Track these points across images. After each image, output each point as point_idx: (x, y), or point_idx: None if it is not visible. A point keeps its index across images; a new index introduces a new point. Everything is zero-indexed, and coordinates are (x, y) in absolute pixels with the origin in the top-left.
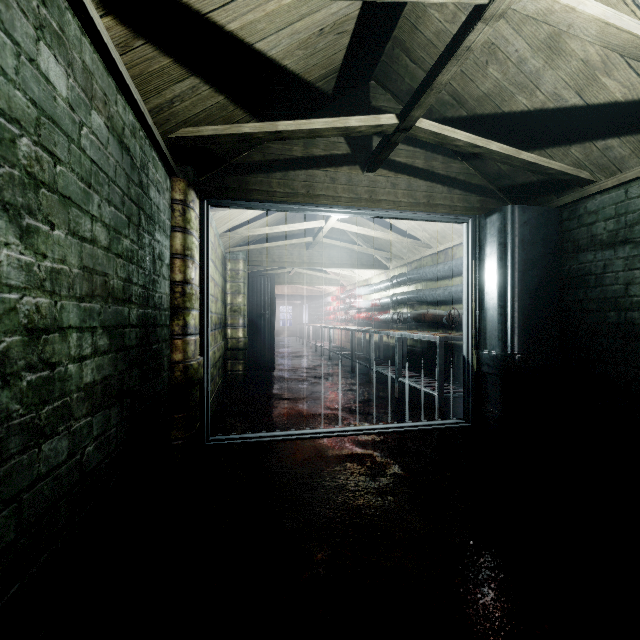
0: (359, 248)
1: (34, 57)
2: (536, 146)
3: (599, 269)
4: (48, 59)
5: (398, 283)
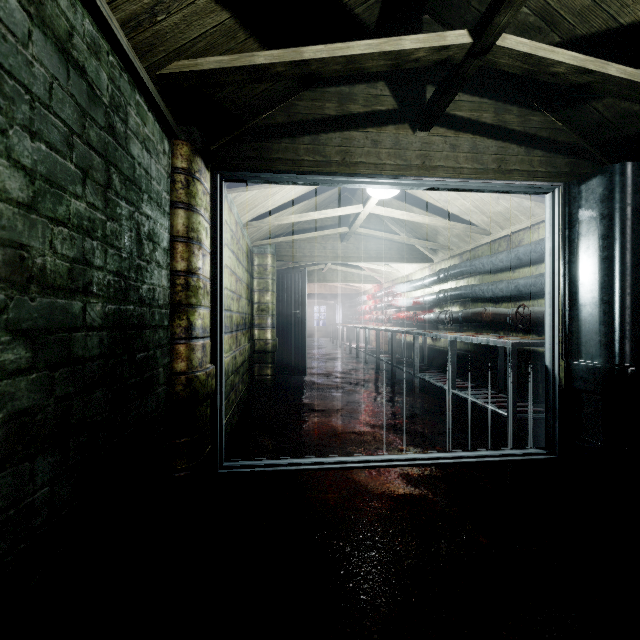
0: (401, 238)
1: None
2: None
3: None
4: None
5: (446, 277)
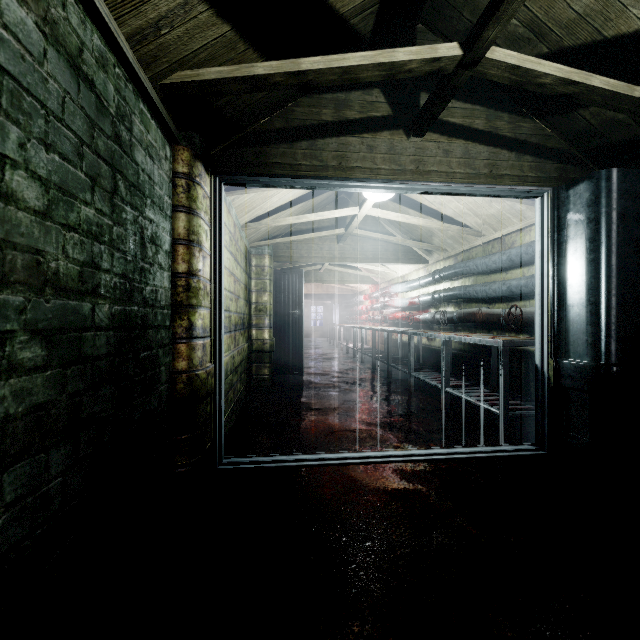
0: (396, 239)
1: None
2: None
3: None
4: None
5: (441, 278)
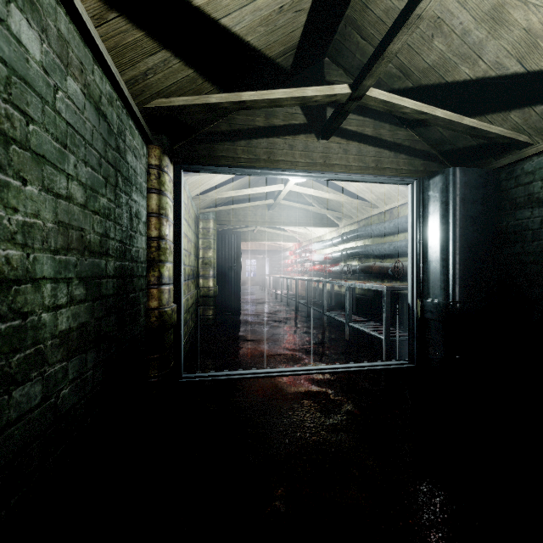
0: (314, 209)
1: (4, 18)
2: (477, 113)
3: (536, 225)
4: (20, 22)
5: (348, 239)
